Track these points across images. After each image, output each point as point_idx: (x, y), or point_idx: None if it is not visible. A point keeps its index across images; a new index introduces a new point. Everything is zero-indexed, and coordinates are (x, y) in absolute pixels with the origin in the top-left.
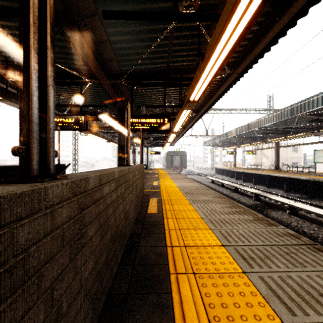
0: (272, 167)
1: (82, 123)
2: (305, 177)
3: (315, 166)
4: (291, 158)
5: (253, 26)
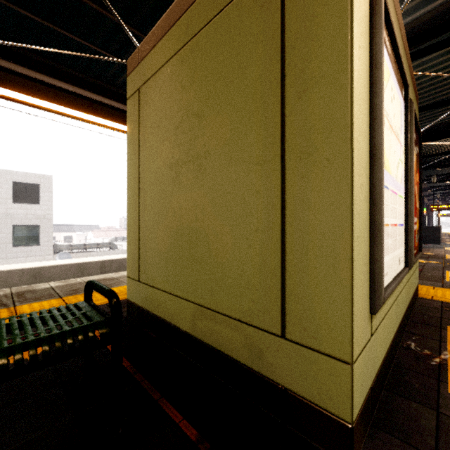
0: None
1: None
2: None
3: None
4: None
5: None
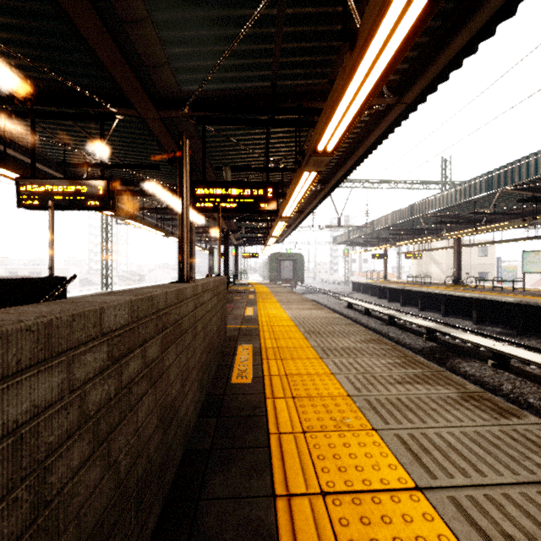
0: (447, 280)
1: (103, 195)
2: (511, 299)
3: (523, 279)
4: (477, 265)
5: (445, 0)
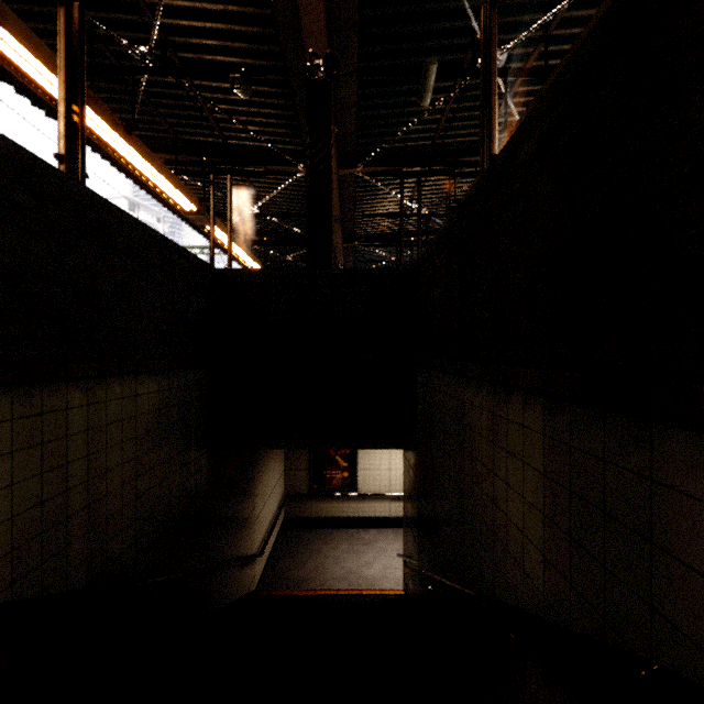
0: None
1: None
2: None
3: None
4: None
5: None
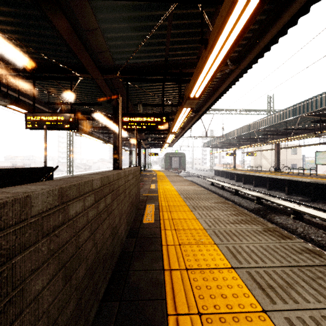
0: (272, 168)
1: (72, 122)
2: (307, 180)
3: (316, 168)
4: (290, 160)
5: (260, 15)
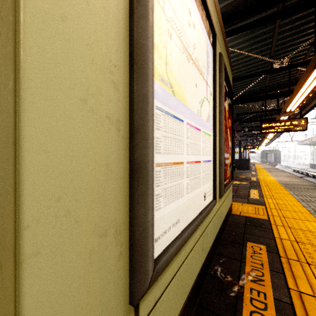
0: None
1: None
2: None
3: None
4: None
5: None
